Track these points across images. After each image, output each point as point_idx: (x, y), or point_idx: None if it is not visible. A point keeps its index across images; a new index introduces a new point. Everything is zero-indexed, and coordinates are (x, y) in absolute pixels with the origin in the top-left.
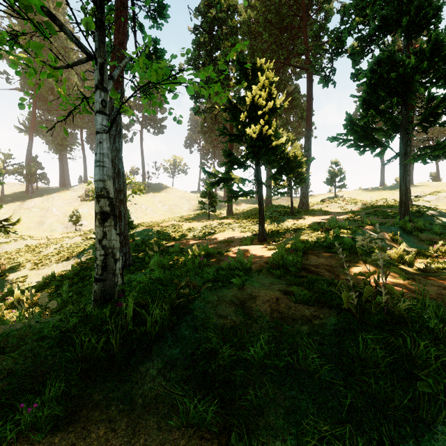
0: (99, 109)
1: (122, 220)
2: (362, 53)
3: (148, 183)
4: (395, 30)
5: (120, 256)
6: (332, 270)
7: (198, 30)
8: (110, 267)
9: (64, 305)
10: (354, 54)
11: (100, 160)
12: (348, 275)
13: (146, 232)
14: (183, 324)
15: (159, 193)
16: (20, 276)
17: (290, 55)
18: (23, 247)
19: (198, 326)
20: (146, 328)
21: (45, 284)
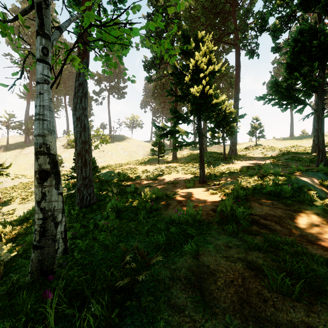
0: (39, 57)
1: (88, 166)
2: (281, 30)
3: (113, 135)
4: (314, 6)
5: (63, 218)
6: (282, 222)
7: (150, 16)
8: (49, 233)
9: (27, 248)
10: (275, 30)
11: (40, 113)
12: (300, 229)
13: (109, 174)
14: (127, 319)
15: (122, 142)
16: (10, 209)
17: (221, 35)
18: (18, 184)
19: (147, 325)
20: (80, 326)
21: (25, 218)
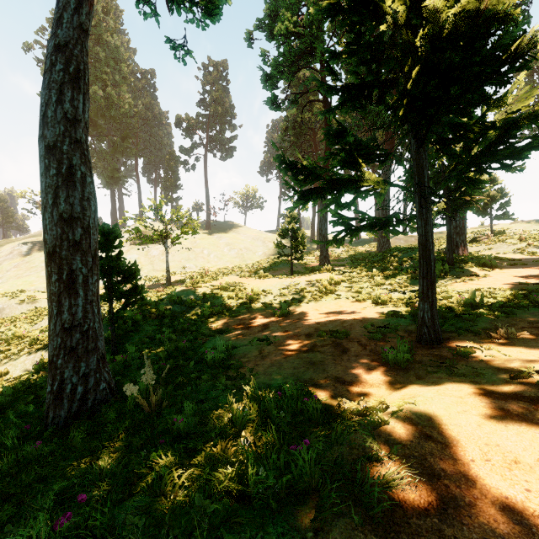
0: None
1: (79, 293)
2: None
3: (213, 221)
4: None
5: None
6: None
7: None
8: None
9: None
10: None
11: None
12: None
13: (184, 297)
14: None
15: (227, 233)
16: None
17: None
18: (30, 310)
19: None
20: None
21: None
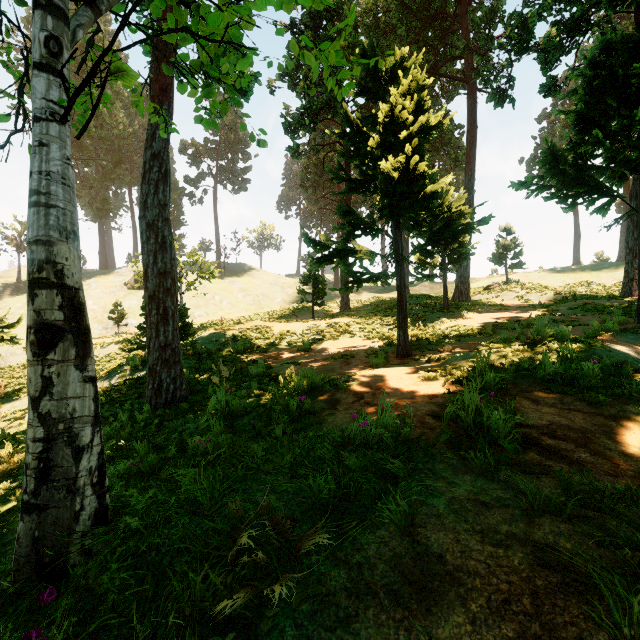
0: (39, 60)
1: (170, 323)
2: (561, 49)
3: (224, 263)
4: None
5: (96, 436)
6: (590, 443)
7: (297, 26)
8: (60, 473)
9: None
10: (548, 49)
11: (40, 190)
12: (635, 461)
13: (216, 338)
14: None
15: (241, 277)
16: (18, 408)
17: (439, 62)
18: None
19: None
20: None
21: None
